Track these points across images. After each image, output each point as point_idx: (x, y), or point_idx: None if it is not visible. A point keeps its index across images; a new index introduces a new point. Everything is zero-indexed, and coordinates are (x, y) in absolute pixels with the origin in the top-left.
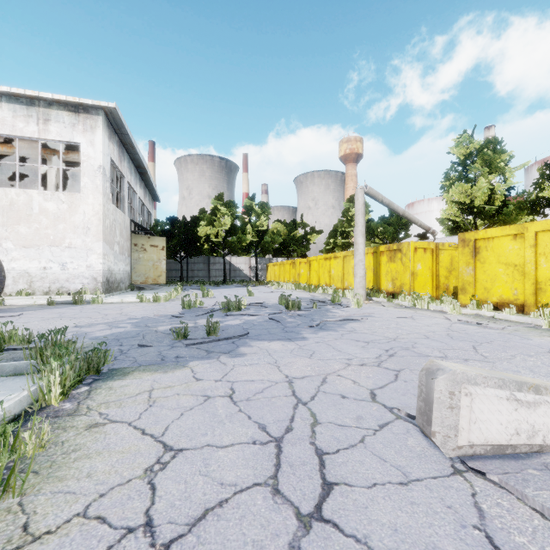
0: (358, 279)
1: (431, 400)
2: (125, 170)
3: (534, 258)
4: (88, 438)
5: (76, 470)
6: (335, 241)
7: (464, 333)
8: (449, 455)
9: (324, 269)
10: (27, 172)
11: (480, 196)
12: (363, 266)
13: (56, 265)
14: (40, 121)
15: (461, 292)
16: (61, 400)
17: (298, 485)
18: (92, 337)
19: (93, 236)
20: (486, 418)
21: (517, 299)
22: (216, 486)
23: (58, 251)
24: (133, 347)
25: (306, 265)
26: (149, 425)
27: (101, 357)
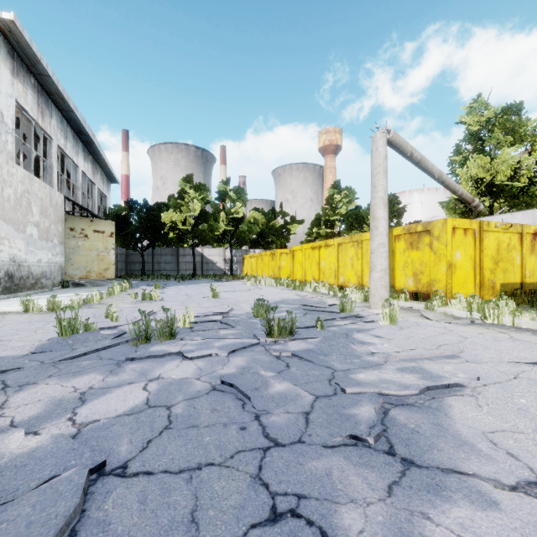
0: (378, 274)
1: None
2: (54, 130)
3: None
4: None
5: None
6: (318, 230)
7: None
8: None
9: (311, 260)
10: None
11: (505, 170)
12: (386, 254)
13: None
14: None
15: None
16: None
17: None
18: None
19: None
20: None
21: None
22: None
23: None
24: None
25: (288, 257)
26: None
27: None
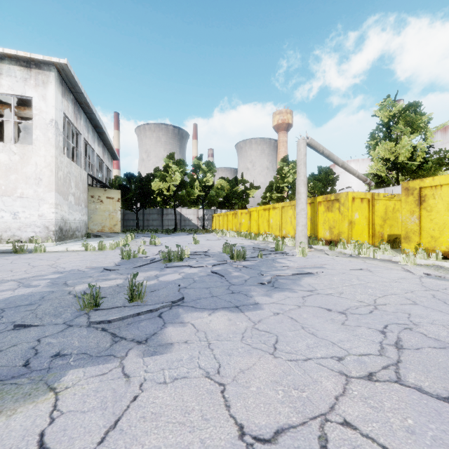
0: (300, 228)
1: None
2: (82, 128)
3: None
4: None
5: None
6: (271, 195)
7: None
8: None
9: (263, 219)
10: None
11: (404, 153)
12: (305, 215)
13: (7, 214)
14: None
15: (404, 241)
16: None
17: None
18: None
19: (45, 187)
20: None
21: None
22: None
23: (10, 200)
24: (7, 328)
25: (246, 216)
26: None
27: None
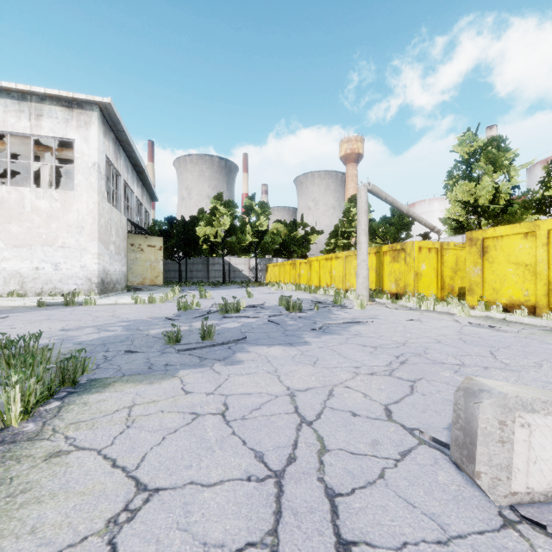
0: (361, 280)
1: (474, 430)
2: (122, 168)
3: (547, 257)
4: (44, 473)
5: (18, 522)
6: (336, 241)
7: (477, 337)
8: (500, 504)
9: (325, 269)
10: (21, 170)
11: (485, 195)
12: (367, 266)
13: (49, 265)
14: (32, 116)
15: (468, 293)
16: (24, 419)
17: (305, 545)
18: (77, 341)
19: (87, 236)
20: (549, 456)
21: (528, 300)
22: (196, 548)
23: (51, 251)
24: (120, 353)
25: (306, 266)
26: (123, 454)
27: (78, 366)
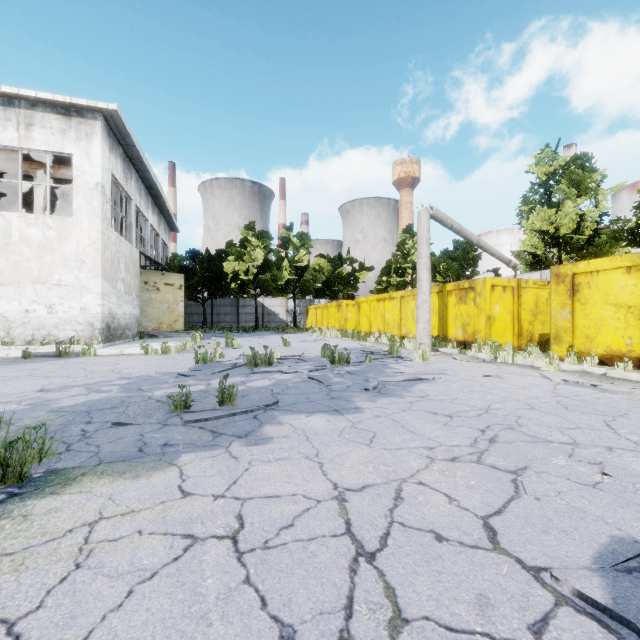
0: (422, 325)
1: None
2: (133, 191)
3: None
4: None
5: None
6: (389, 279)
7: (580, 400)
8: None
9: (376, 312)
10: (13, 194)
11: (567, 223)
12: (429, 309)
13: (41, 307)
14: (21, 126)
15: (554, 341)
16: None
17: None
18: (53, 408)
19: (88, 271)
20: None
21: (632, 351)
22: None
23: (44, 289)
24: (105, 426)
25: (354, 308)
26: (50, 633)
27: (28, 453)
